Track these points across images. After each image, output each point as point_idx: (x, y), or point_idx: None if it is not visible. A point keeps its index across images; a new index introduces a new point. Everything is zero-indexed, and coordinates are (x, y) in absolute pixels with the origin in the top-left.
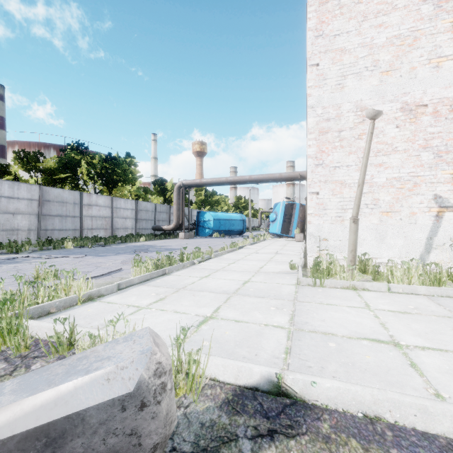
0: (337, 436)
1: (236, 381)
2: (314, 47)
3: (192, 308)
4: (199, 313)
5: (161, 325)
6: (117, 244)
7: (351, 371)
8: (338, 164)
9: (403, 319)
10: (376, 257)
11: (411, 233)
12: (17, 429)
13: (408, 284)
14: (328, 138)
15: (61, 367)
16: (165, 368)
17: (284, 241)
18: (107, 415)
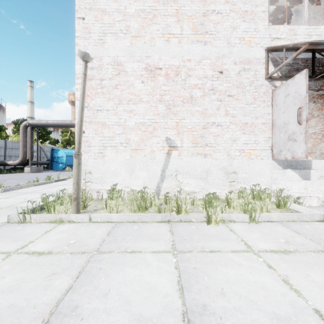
0: None
1: None
2: (81, 2)
3: None
4: None
5: None
6: None
7: None
8: (100, 108)
9: (18, 267)
10: (128, 186)
11: (152, 166)
12: None
13: (117, 211)
14: (92, 84)
15: None
16: None
17: None
18: None
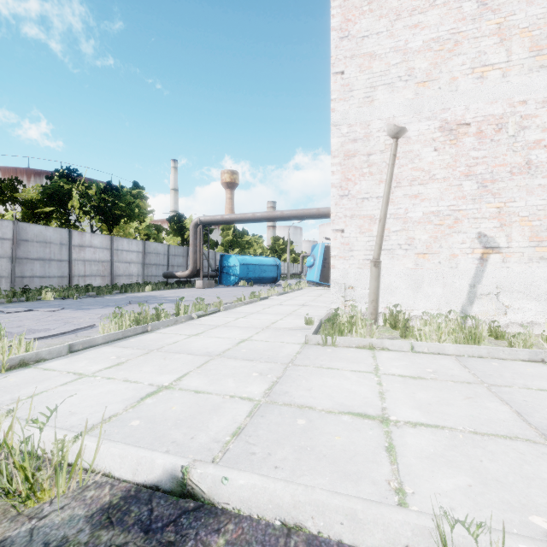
0: None
1: (134, 477)
2: (339, 50)
3: (150, 375)
4: (155, 382)
5: (93, 399)
6: (114, 295)
7: (304, 458)
8: (367, 195)
9: (411, 386)
10: (411, 309)
11: (452, 279)
12: None
13: (438, 341)
14: (354, 163)
15: None
16: None
17: (323, 290)
18: None
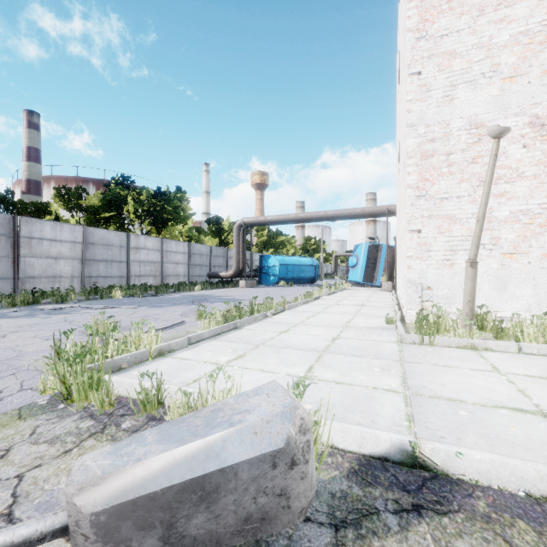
0: (498, 516)
1: (360, 449)
2: (415, 51)
3: (279, 366)
4: (291, 373)
5: (250, 385)
6: (170, 294)
7: (496, 444)
8: (446, 195)
9: None
10: (496, 310)
11: (543, 280)
12: (174, 479)
13: (544, 343)
14: (432, 163)
15: (197, 418)
16: (308, 425)
17: (368, 290)
18: (259, 472)
